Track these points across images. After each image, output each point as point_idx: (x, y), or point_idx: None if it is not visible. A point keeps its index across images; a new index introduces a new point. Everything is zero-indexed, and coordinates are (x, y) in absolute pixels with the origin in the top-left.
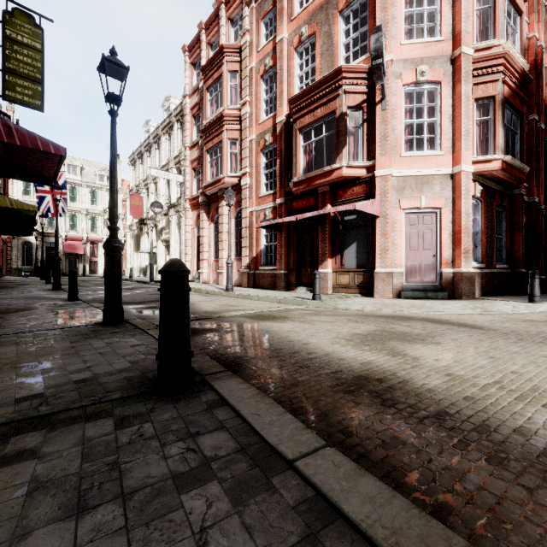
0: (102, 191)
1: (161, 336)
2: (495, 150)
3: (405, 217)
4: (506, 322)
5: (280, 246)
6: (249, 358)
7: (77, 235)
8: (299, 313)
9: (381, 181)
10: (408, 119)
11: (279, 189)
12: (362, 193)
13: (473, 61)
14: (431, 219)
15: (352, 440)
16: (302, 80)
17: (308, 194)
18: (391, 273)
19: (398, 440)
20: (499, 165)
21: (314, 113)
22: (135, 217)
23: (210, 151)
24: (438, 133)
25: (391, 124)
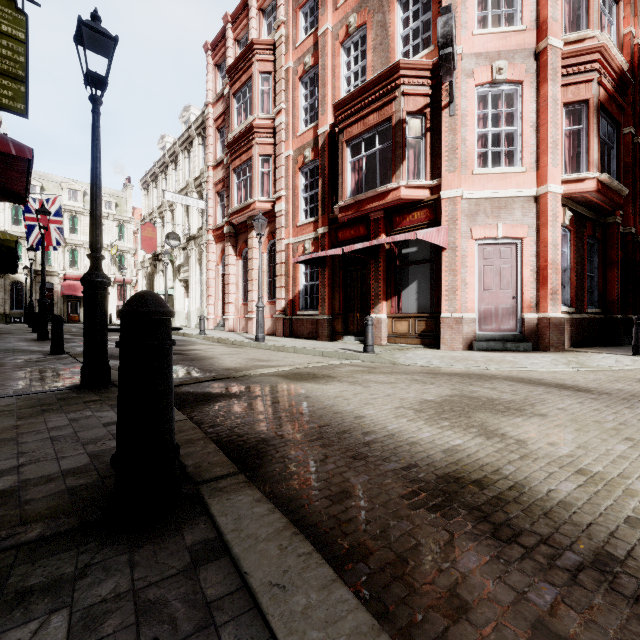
0: (108, 220)
1: (118, 424)
2: (588, 167)
3: (478, 249)
4: (616, 382)
5: (323, 286)
6: (279, 442)
7: (78, 274)
8: (347, 370)
9: (449, 204)
10: (481, 128)
11: (322, 216)
12: (425, 220)
13: (562, 57)
14: (510, 252)
15: (461, 632)
16: (349, 82)
17: (358, 222)
18: (461, 319)
19: (549, 632)
20: (594, 185)
21: (365, 120)
22: (147, 252)
23: (238, 171)
24: (519, 145)
25: (460, 133)
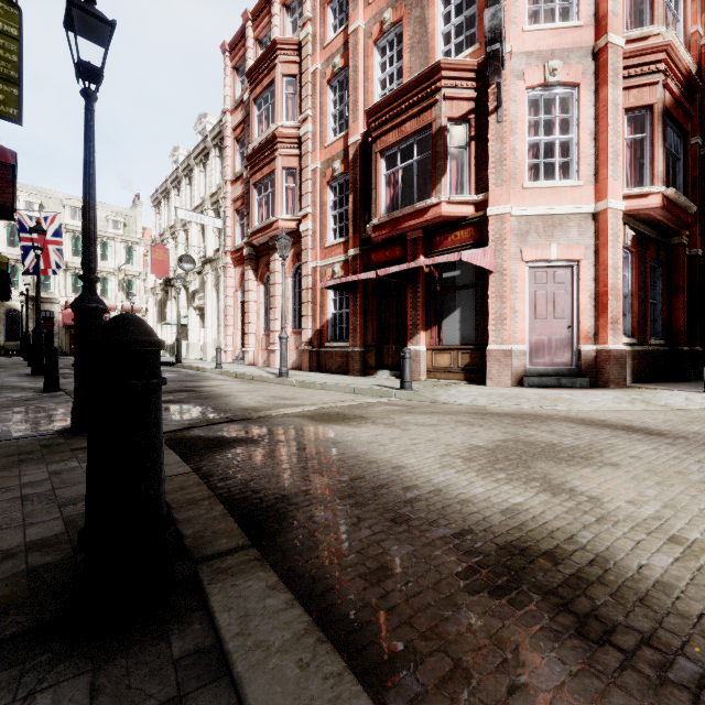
0: (115, 242)
1: (87, 489)
2: (653, 181)
3: (529, 273)
4: (691, 424)
5: (354, 314)
6: (302, 500)
7: None
8: (383, 410)
9: (496, 222)
10: (532, 136)
11: (353, 235)
12: (469, 240)
13: (623, 57)
14: (564, 275)
15: None
16: (384, 86)
17: (393, 242)
18: (511, 352)
19: None
20: (659, 201)
21: (402, 128)
22: (158, 276)
23: (259, 186)
24: (575, 156)
25: (509, 142)
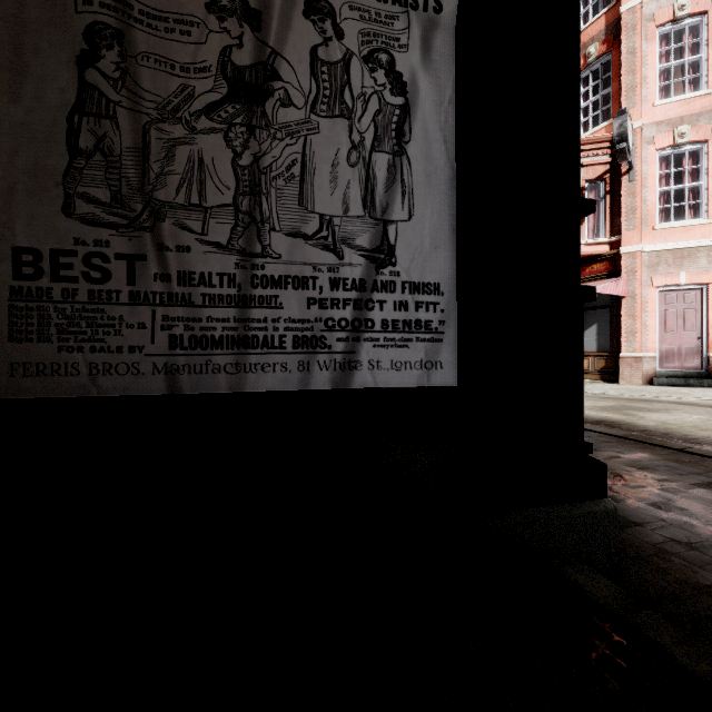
0: None
1: None
2: None
3: (659, 296)
4: None
5: None
6: None
7: None
8: None
9: (628, 258)
10: (663, 185)
11: None
12: (604, 271)
13: None
14: (694, 296)
15: None
16: None
17: None
18: (641, 358)
19: None
20: None
21: None
22: None
23: None
24: (704, 199)
25: (640, 196)
